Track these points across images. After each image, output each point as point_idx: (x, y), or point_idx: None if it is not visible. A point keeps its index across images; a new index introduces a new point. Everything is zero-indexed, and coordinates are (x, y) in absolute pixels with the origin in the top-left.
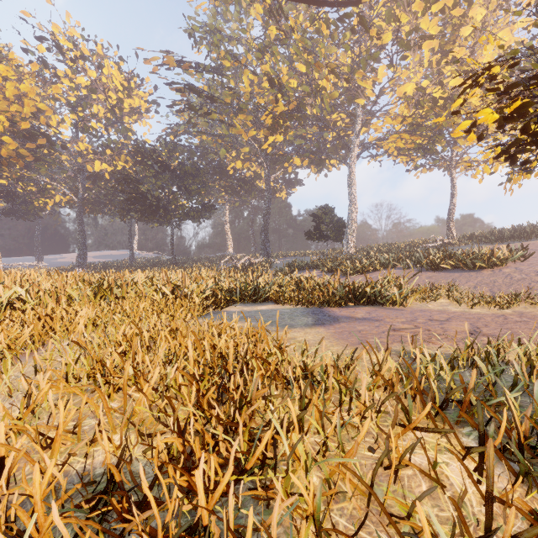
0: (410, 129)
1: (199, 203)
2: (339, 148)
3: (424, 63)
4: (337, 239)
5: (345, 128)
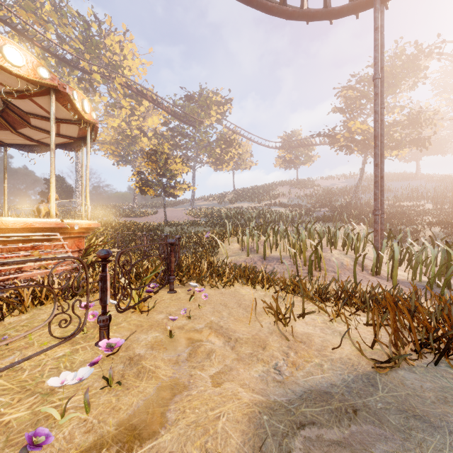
0: (115, 143)
1: None
2: None
3: (123, 115)
4: (67, 199)
5: None
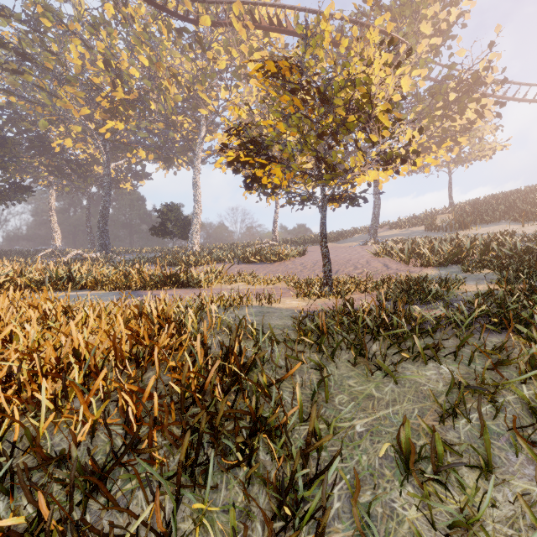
0: None
1: (5, 181)
2: (187, 149)
3: (253, 96)
4: (183, 236)
5: (191, 132)
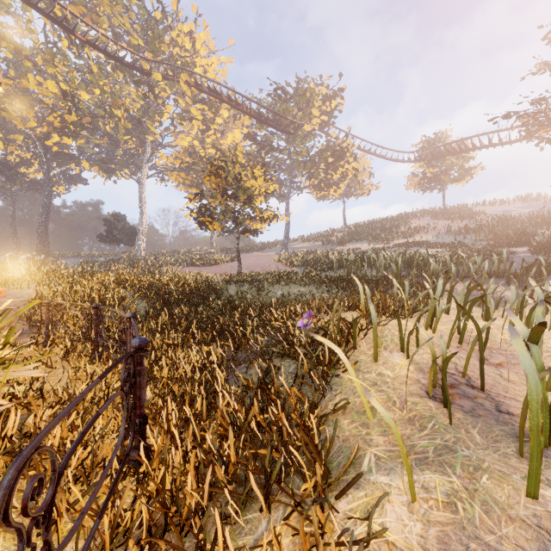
0: (187, 169)
1: None
2: (129, 162)
3: (195, 131)
4: (129, 243)
5: (137, 150)
